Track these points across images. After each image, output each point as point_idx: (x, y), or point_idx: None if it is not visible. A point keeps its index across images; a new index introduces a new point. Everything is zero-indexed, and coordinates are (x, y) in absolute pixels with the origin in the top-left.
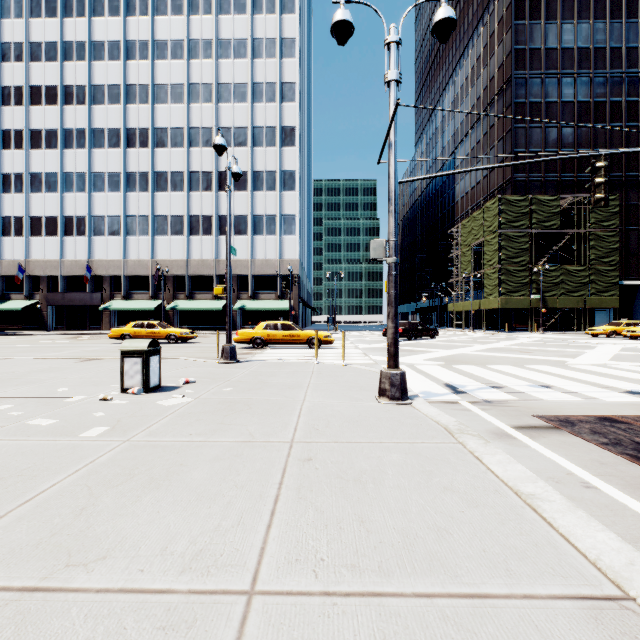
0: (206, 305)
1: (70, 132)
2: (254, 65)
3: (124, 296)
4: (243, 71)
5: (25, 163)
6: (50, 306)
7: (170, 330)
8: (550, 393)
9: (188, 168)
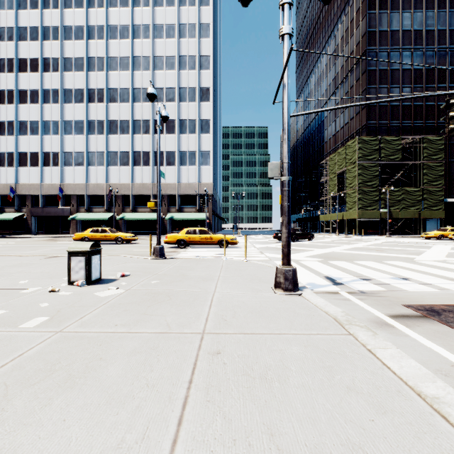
0: (145, 216)
1: (47, 91)
2: (180, 43)
3: (86, 210)
4: (172, 47)
5: (15, 114)
6: (33, 217)
7: (118, 234)
8: (410, 284)
9: (132, 117)
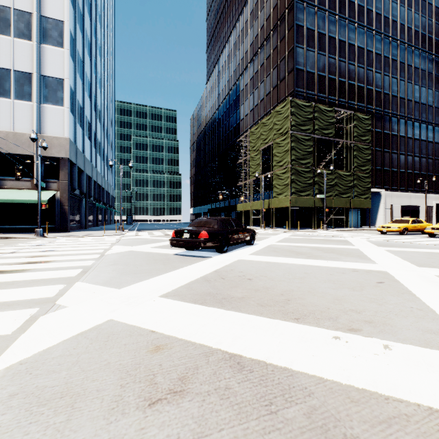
0: None
1: None
2: None
3: None
4: None
5: None
6: None
7: None
8: None
9: None
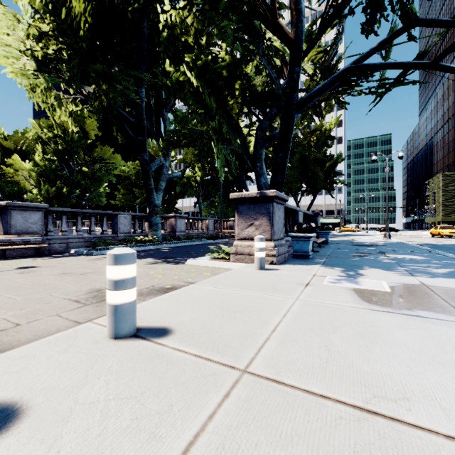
0: None
1: None
2: None
3: None
4: None
5: None
6: None
7: None
8: None
9: None
